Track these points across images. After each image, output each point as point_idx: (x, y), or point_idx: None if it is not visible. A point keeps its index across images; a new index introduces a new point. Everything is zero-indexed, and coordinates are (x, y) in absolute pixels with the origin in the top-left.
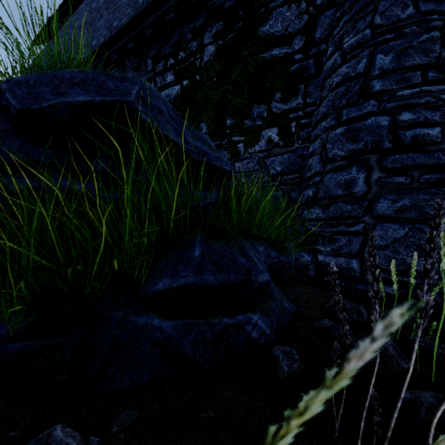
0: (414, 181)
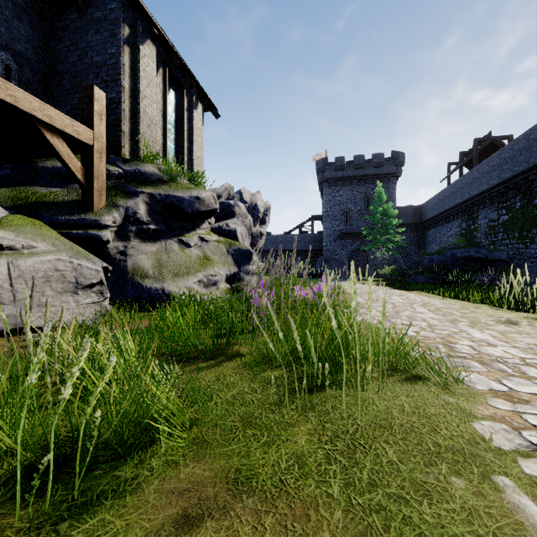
0: (533, 265)
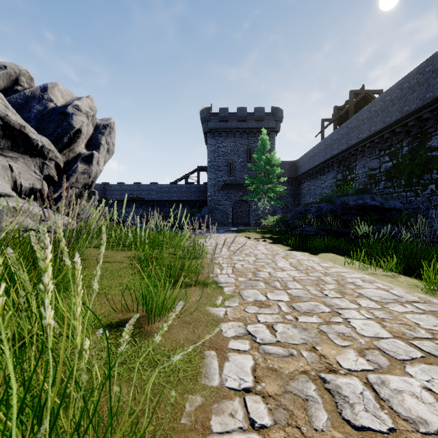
0: None
